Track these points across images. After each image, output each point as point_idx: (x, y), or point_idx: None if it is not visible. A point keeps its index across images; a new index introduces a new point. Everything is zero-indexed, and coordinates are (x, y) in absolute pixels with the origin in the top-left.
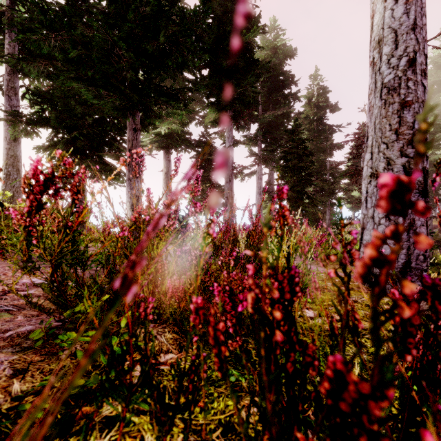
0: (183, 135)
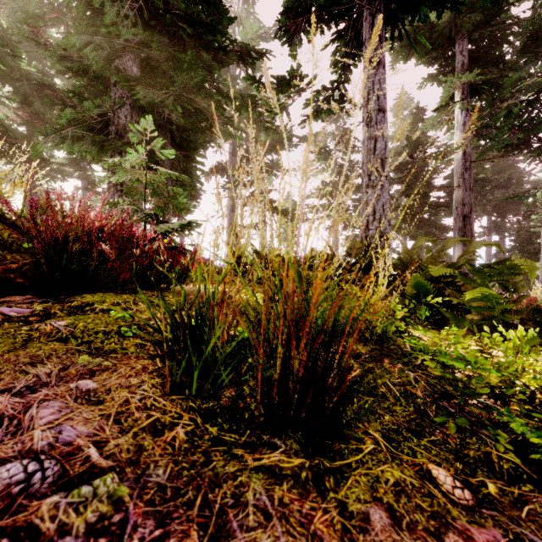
0: None
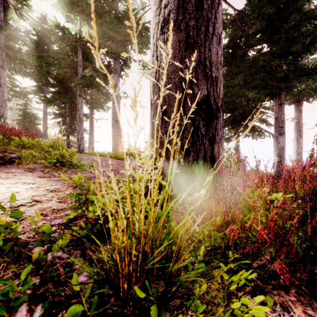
0: (316, 87)
